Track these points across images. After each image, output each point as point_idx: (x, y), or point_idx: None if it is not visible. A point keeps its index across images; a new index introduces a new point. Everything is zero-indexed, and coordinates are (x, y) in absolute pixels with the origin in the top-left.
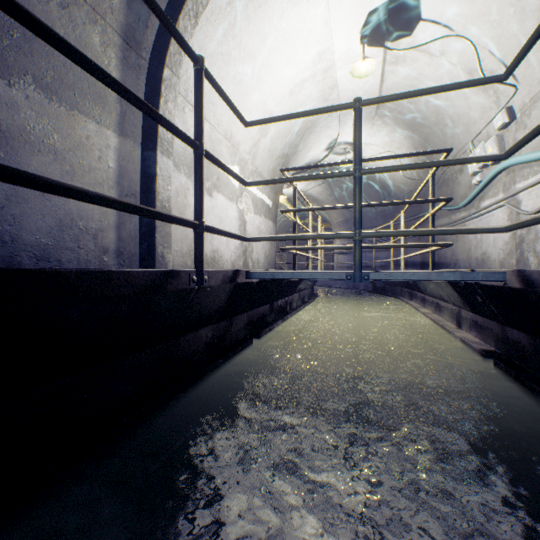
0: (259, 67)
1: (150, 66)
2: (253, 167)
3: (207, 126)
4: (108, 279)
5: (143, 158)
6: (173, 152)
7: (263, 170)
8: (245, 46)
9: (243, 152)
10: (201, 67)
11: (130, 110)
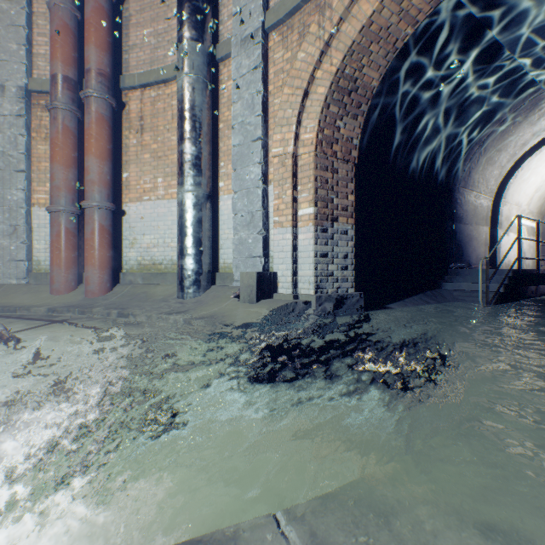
0: (538, 169)
1: (493, 199)
2: (527, 210)
3: (507, 205)
4: (528, 271)
5: (489, 231)
6: (500, 226)
7: (534, 208)
8: (532, 167)
9: (522, 206)
10: (538, 223)
11: (487, 217)
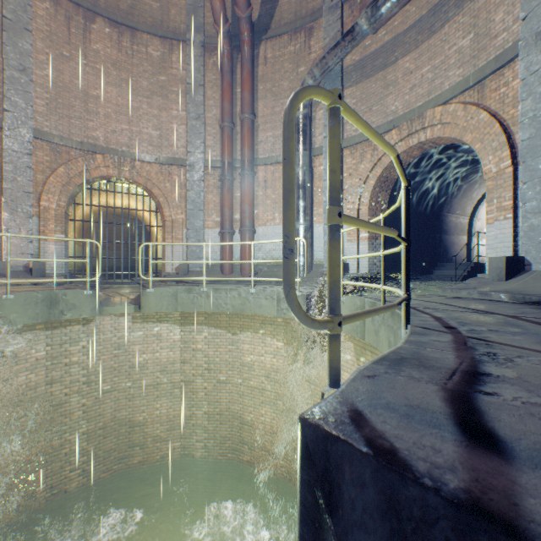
0: None
1: (469, 218)
2: None
3: (480, 221)
4: (483, 264)
5: (466, 239)
6: (474, 235)
7: None
8: None
9: None
10: None
11: (465, 230)
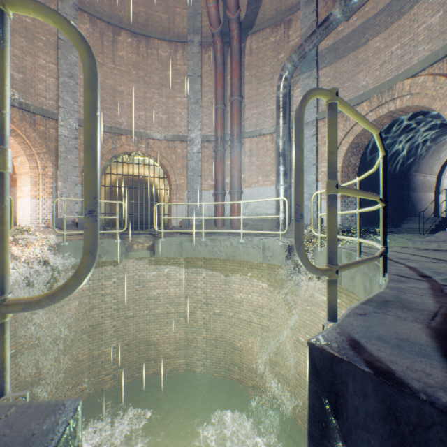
0: None
1: (436, 176)
2: None
3: None
4: None
5: (434, 195)
6: (441, 192)
7: None
8: None
9: None
10: None
11: (432, 187)
